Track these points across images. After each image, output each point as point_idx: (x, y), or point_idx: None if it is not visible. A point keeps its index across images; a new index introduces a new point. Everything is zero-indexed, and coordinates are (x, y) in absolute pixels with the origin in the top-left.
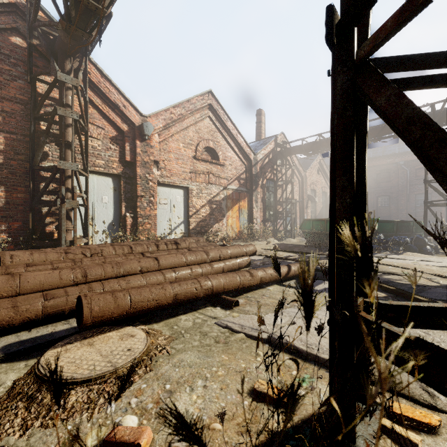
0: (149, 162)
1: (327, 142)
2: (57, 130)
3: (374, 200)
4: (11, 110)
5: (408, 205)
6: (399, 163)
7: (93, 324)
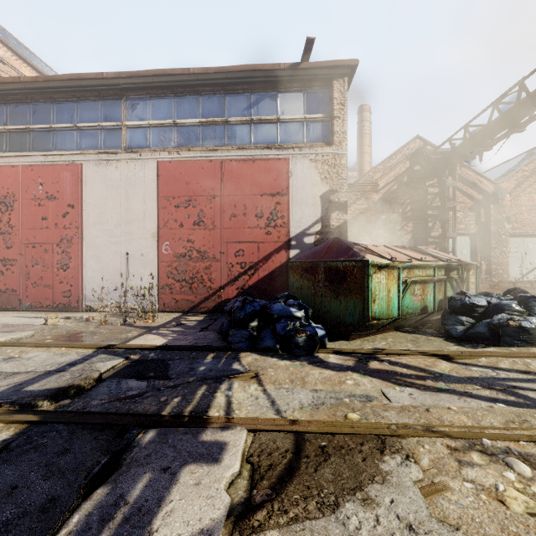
0: (501, 219)
1: None
2: (436, 212)
3: None
4: (414, 208)
5: None
6: None
7: None
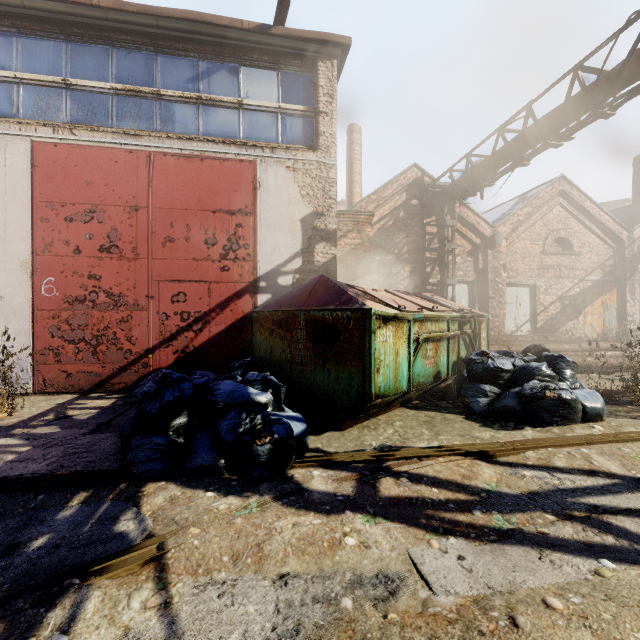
0: (498, 267)
1: None
2: (434, 255)
3: None
4: (412, 249)
5: None
6: None
7: None
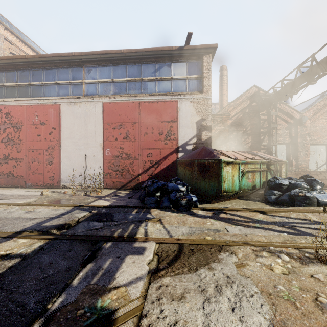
0: (304, 135)
1: None
2: (265, 130)
3: None
4: (252, 128)
5: None
6: None
7: None
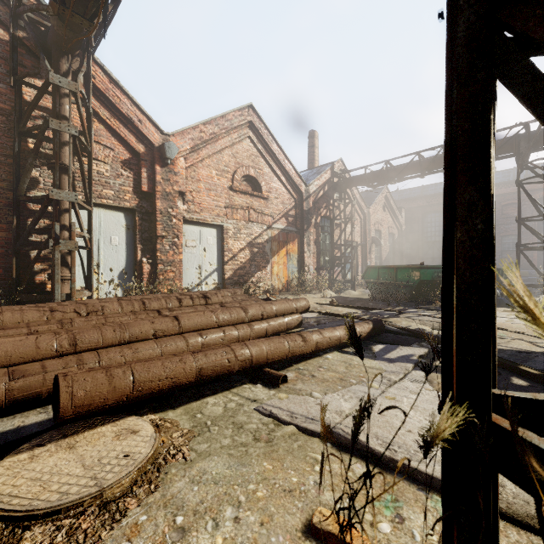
0: (172, 193)
1: (397, 170)
2: (51, 150)
3: None
4: None
5: None
6: None
7: (77, 416)
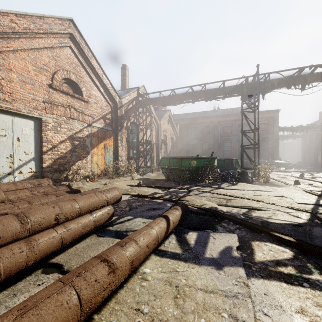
0: None
1: (178, 96)
2: None
3: (201, 145)
4: None
5: (220, 149)
6: (214, 122)
7: None
